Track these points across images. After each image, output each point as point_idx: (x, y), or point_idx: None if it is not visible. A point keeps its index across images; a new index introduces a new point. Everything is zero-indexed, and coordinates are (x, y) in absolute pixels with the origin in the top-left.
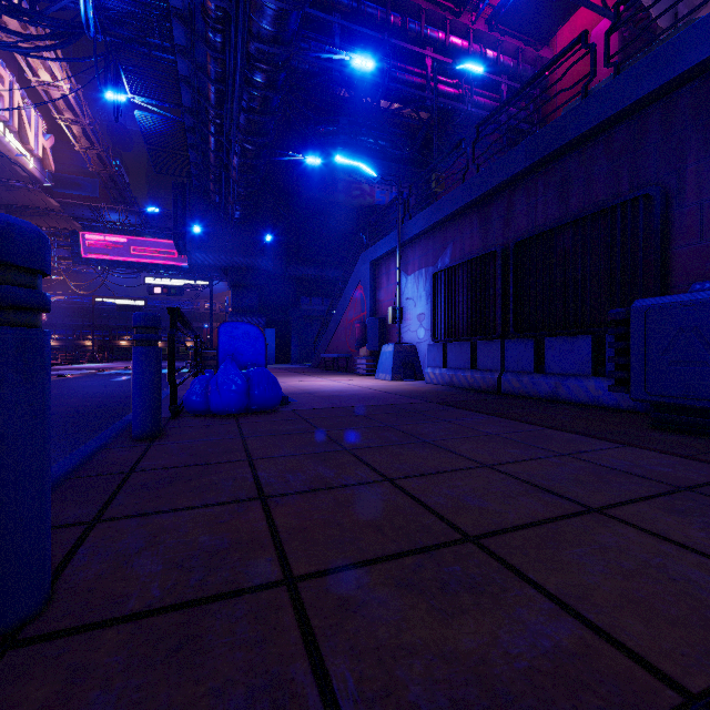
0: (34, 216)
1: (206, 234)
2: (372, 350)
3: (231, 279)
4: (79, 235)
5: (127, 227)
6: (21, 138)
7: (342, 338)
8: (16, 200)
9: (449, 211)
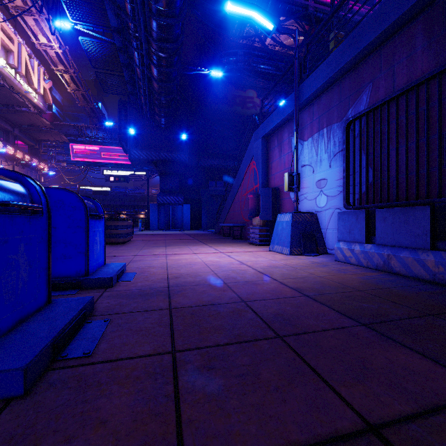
0: (38, 133)
1: (141, 137)
2: (265, 219)
3: (159, 168)
4: (69, 146)
5: (99, 140)
6: (28, 81)
7: (237, 210)
8: (23, 121)
9: (372, 36)
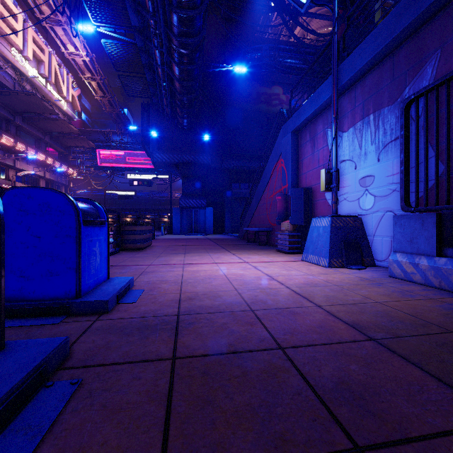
0: (67, 139)
1: (163, 139)
2: (295, 224)
3: (181, 171)
4: (96, 152)
5: (124, 145)
6: (58, 89)
7: (262, 213)
8: (53, 128)
9: None
